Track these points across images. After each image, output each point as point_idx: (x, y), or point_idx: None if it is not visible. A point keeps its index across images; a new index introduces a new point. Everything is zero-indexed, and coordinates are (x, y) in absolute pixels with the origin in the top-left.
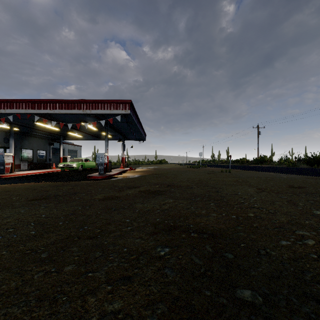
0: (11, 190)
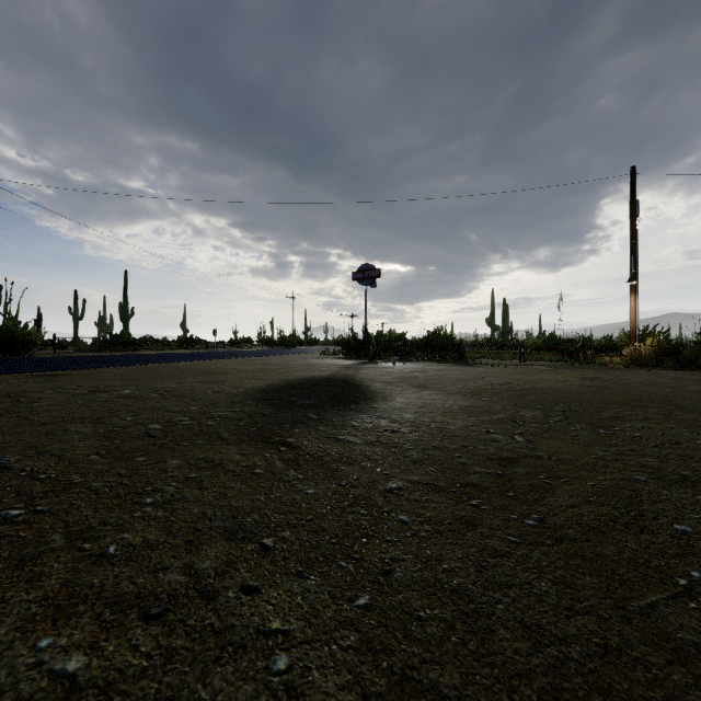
0: None
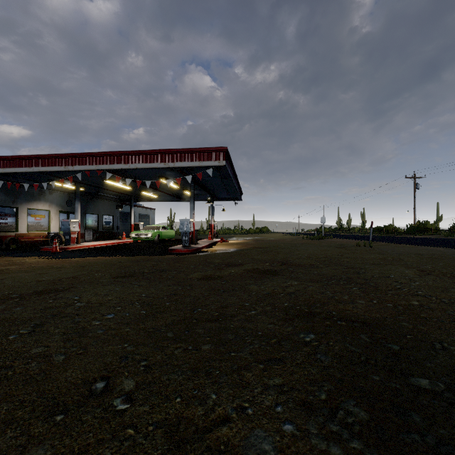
0: (87, 265)
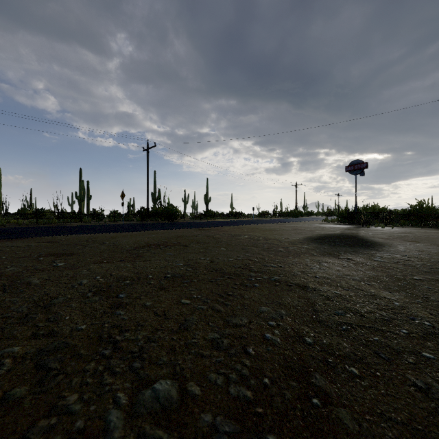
0: None
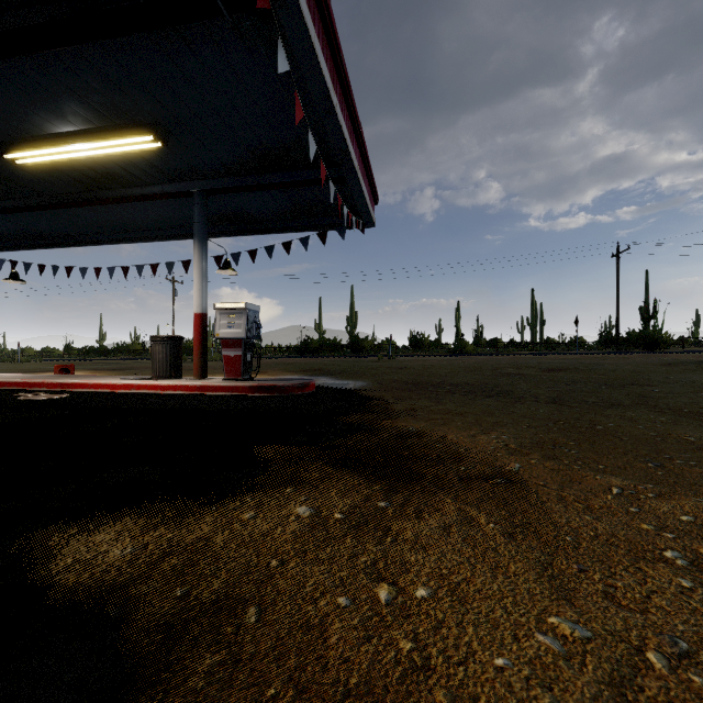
0: (591, 406)
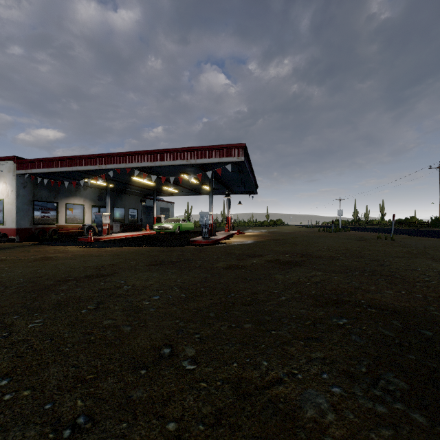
0: (120, 254)
